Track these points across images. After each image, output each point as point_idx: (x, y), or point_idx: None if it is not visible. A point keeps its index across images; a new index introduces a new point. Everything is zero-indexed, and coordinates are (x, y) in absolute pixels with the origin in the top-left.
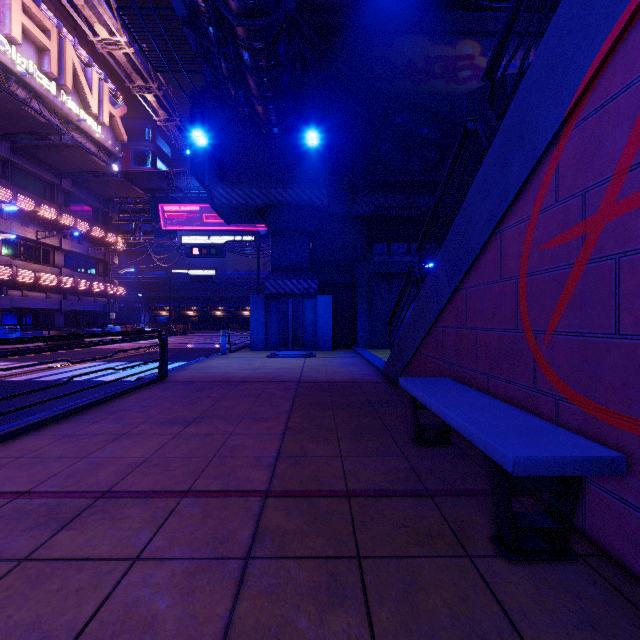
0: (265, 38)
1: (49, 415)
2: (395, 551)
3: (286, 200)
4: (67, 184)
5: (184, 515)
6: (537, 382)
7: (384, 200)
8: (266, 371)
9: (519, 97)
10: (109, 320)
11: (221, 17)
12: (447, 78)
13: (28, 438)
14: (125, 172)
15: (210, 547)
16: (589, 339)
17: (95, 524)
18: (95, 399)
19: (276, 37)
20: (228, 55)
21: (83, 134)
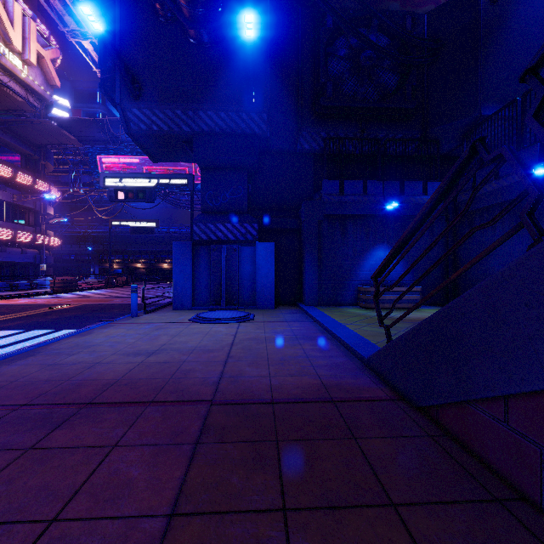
0: None
1: None
2: None
3: (218, 127)
4: None
5: None
6: None
7: (334, 133)
8: (166, 359)
9: None
10: (41, 272)
11: None
12: None
13: None
14: (59, 119)
15: None
16: None
17: None
18: None
19: None
20: None
21: (5, 72)
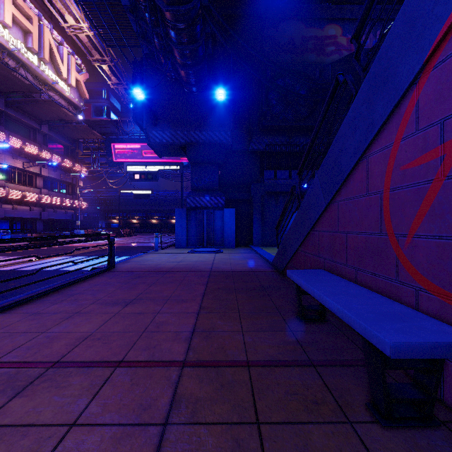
0: (186, 20)
1: (22, 297)
2: (288, 417)
3: (202, 139)
4: (45, 129)
5: (116, 383)
6: (399, 275)
7: (272, 139)
8: (187, 263)
9: (383, 49)
10: (76, 226)
11: (154, 5)
12: (317, 52)
13: (3, 316)
14: (87, 120)
15: (135, 413)
16: (447, 241)
17: (43, 391)
18: (59, 285)
19: (194, 20)
20: (159, 34)
21: (57, 93)
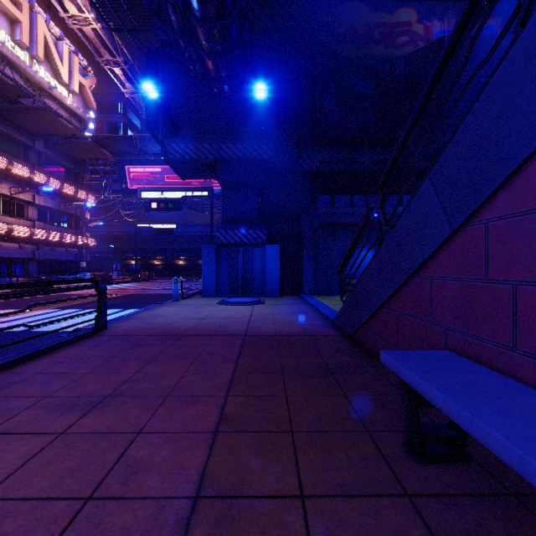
0: None
1: None
2: None
3: (236, 155)
4: (40, 145)
5: None
6: None
7: (328, 156)
8: (212, 321)
9: None
10: (80, 268)
11: None
12: (386, 43)
13: None
14: (95, 137)
15: None
16: None
17: None
18: (2, 362)
19: None
20: (177, 7)
21: (55, 101)
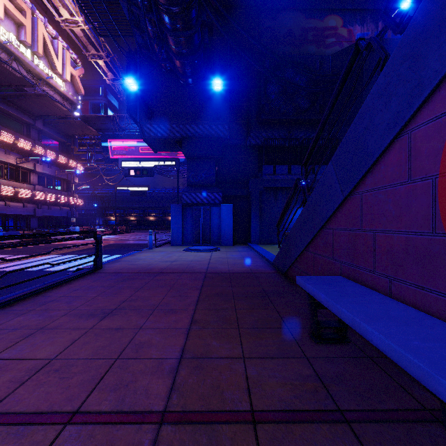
0: (180, 4)
1: None
2: None
3: (198, 133)
4: (39, 124)
5: None
6: None
7: (271, 134)
8: (181, 263)
9: None
10: (71, 223)
11: None
12: (317, 44)
13: None
14: (83, 116)
15: None
16: None
17: None
18: (34, 289)
19: (189, 3)
20: (153, 20)
21: (51, 88)
